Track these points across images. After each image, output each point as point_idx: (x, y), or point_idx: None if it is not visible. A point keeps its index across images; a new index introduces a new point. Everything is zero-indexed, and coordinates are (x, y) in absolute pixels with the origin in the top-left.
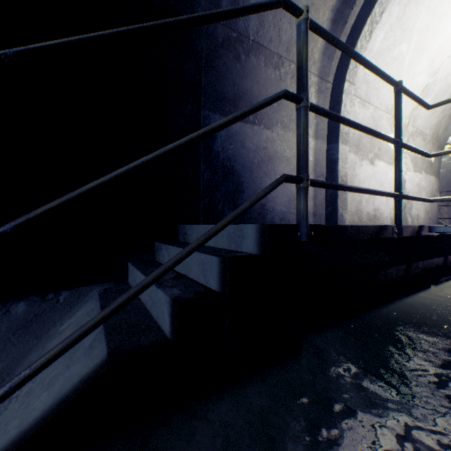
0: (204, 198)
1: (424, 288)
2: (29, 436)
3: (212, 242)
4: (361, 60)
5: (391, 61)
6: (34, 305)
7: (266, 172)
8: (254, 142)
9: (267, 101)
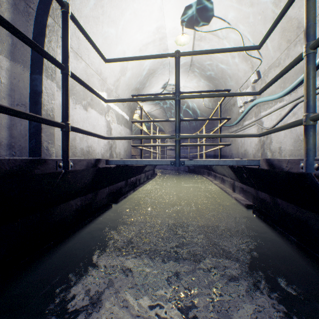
0: None
1: (107, 209)
2: None
3: None
4: None
5: (98, 33)
6: None
7: None
8: None
9: None
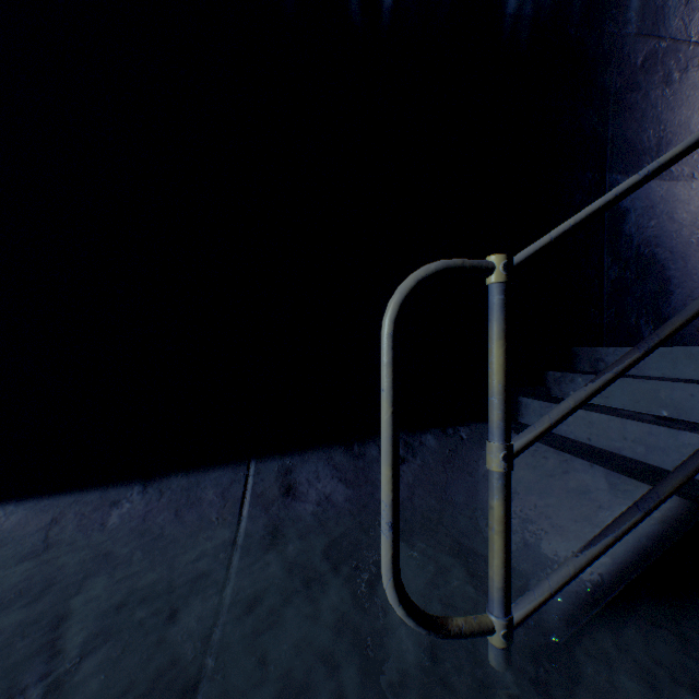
0: (608, 307)
1: None
2: (647, 565)
3: (689, 372)
4: None
5: None
6: (441, 439)
7: None
8: (689, 210)
9: None
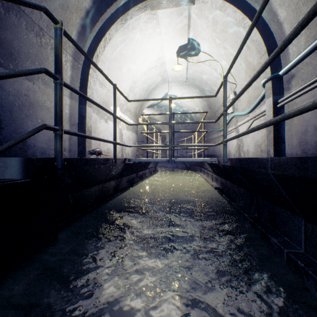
0: None
1: (128, 189)
2: None
3: None
4: (96, 66)
5: (116, 67)
6: None
7: (27, 115)
8: (15, 88)
9: (31, 72)
